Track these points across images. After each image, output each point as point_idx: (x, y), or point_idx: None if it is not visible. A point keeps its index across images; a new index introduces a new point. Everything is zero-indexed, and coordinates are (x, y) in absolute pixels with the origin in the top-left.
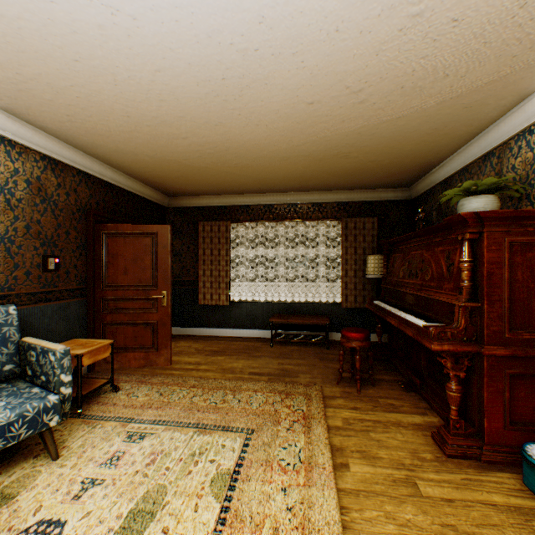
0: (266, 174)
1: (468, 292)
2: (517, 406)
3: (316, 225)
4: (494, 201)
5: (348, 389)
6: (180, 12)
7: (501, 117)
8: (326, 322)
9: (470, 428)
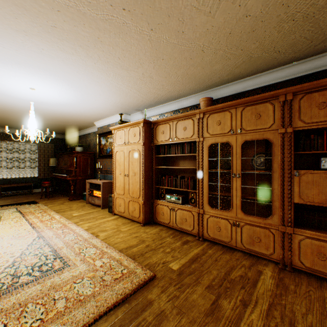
0: (3, 123)
1: (76, 167)
2: (84, 188)
3: (25, 144)
4: (82, 148)
5: (45, 199)
6: (7, 105)
7: (86, 129)
8: (32, 184)
9: (76, 194)
